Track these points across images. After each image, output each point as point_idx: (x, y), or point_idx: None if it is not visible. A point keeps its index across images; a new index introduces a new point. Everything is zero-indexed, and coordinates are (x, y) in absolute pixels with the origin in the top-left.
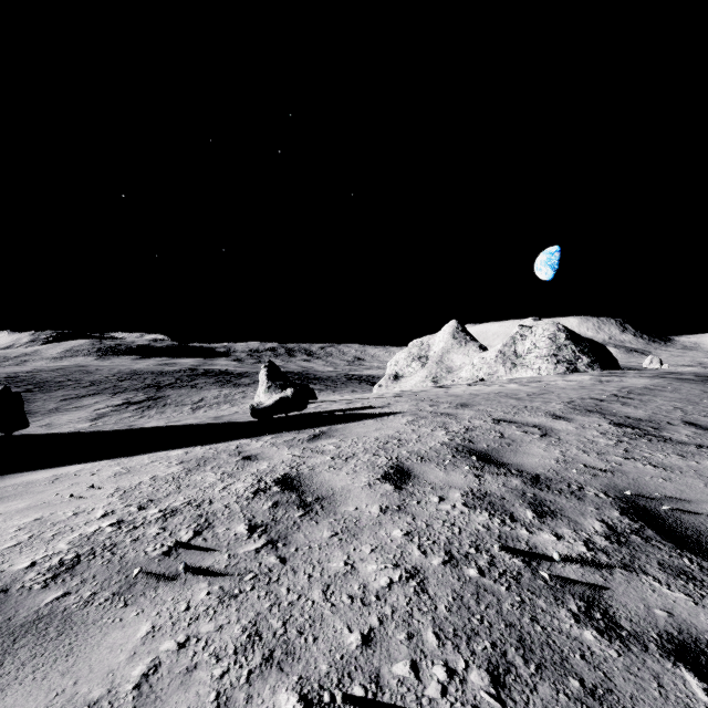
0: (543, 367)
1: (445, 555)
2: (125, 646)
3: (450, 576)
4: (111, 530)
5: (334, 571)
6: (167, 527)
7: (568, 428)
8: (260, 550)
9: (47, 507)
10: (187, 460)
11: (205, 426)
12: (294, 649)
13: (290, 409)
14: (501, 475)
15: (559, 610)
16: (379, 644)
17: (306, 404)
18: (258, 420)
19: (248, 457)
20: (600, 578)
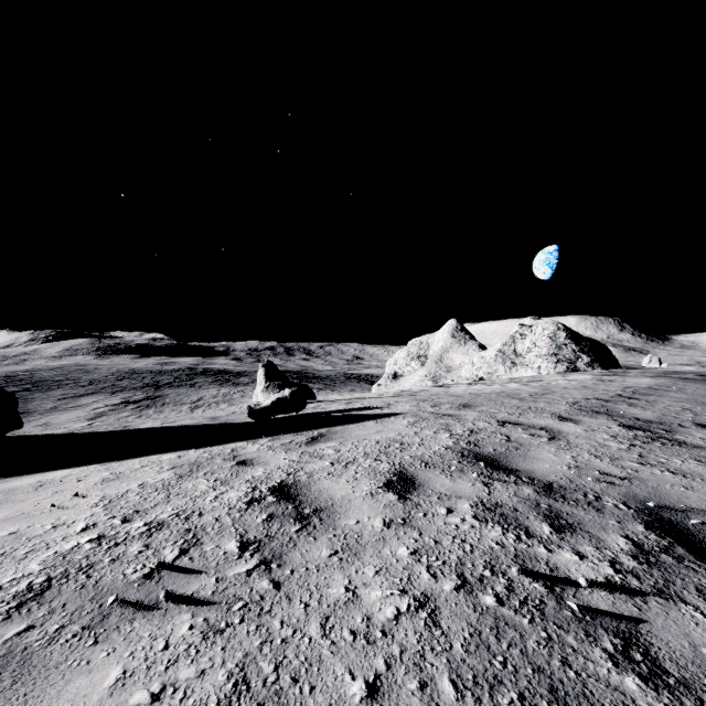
0: (543, 367)
1: (457, 579)
2: (89, 698)
3: (465, 606)
4: (89, 547)
5: (334, 599)
6: (151, 543)
7: (576, 431)
8: (252, 572)
9: (25, 518)
10: (179, 465)
11: (201, 427)
12: (288, 703)
13: (288, 410)
14: (511, 483)
15: (592, 649)
16: (388, 696)
17: (305, 404)
18: (255, 421)
19: (243, 462)
20: (633, 607)
